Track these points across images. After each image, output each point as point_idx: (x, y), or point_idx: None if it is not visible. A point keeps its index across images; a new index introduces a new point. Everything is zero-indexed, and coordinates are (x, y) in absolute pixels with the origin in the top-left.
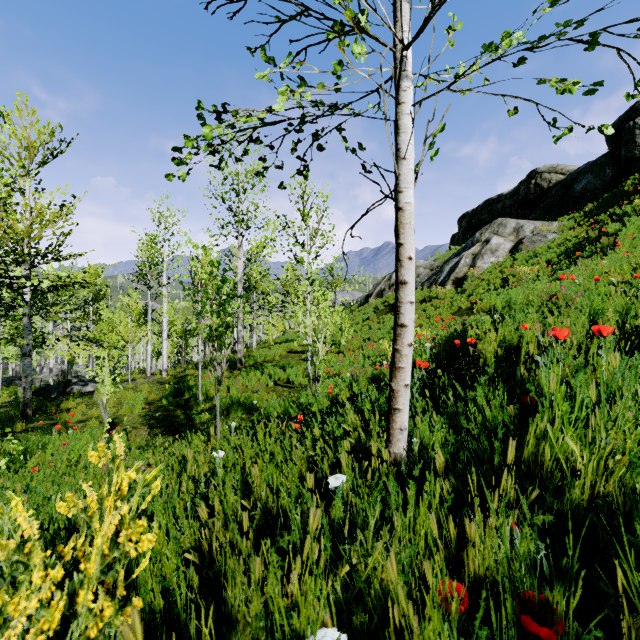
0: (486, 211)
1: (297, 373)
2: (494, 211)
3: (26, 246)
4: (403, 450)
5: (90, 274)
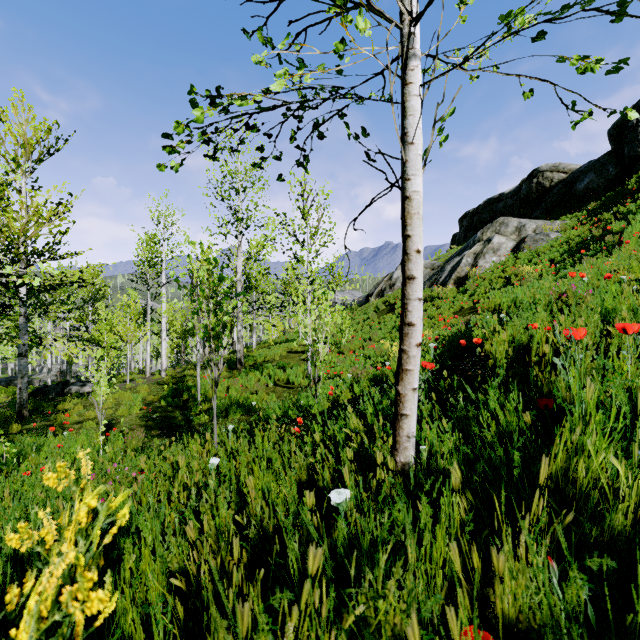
0: (487, 210)
1: (297, 373)
2: (495, 210)
3: (22, 244)
4: (411, 460)
5: (89, 274)
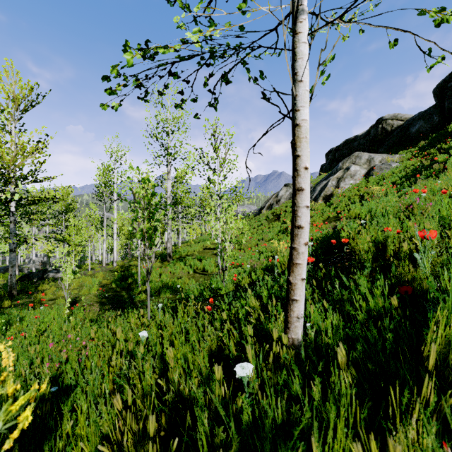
0: (346, 147)
1: (210, 264)
2: (352, 147)
3: (11, 171)
4: (301, 337)
5: (63, 193)
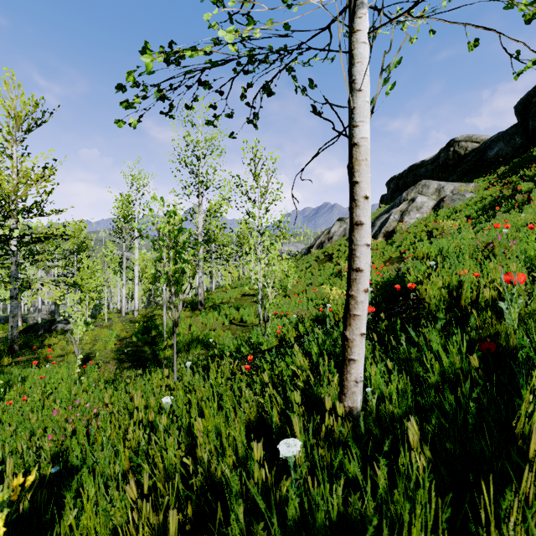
0: (411, 175)
1: (249, 313)
2: (418, 175)
3: (12, 202)
4: (360, 406)
5: (74, 229)
